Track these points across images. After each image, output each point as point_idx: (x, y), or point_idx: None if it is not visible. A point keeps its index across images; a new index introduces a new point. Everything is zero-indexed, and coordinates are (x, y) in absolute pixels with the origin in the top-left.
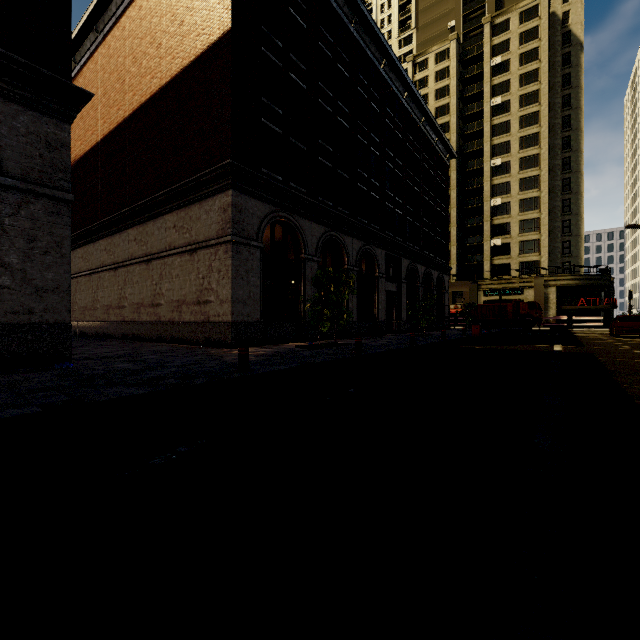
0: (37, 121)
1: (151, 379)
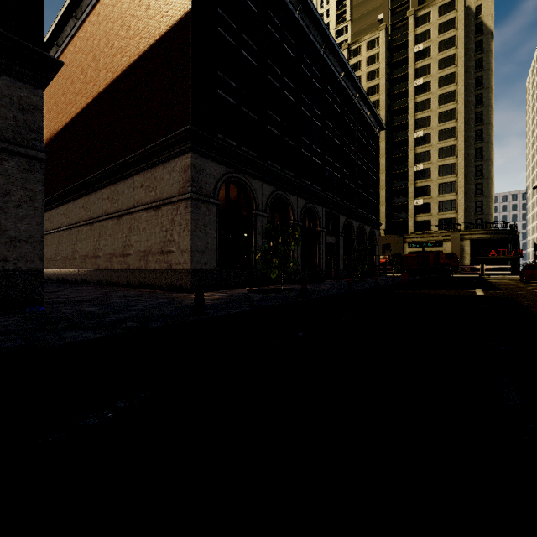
0: (11, 85)
1: (111, 322)
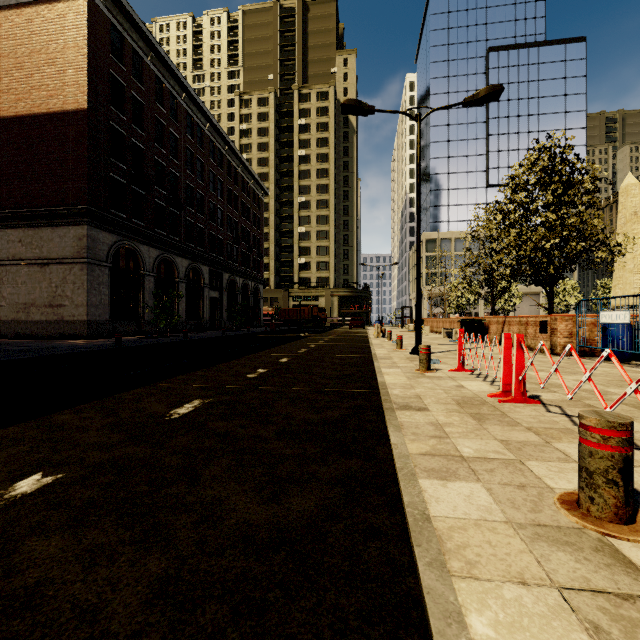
0: None
1: (68, 349)
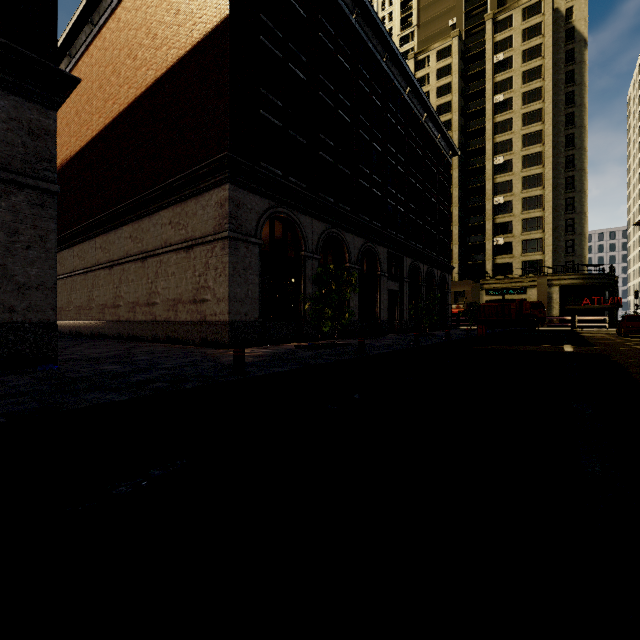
0: (19, 106)
1: (137, 383)
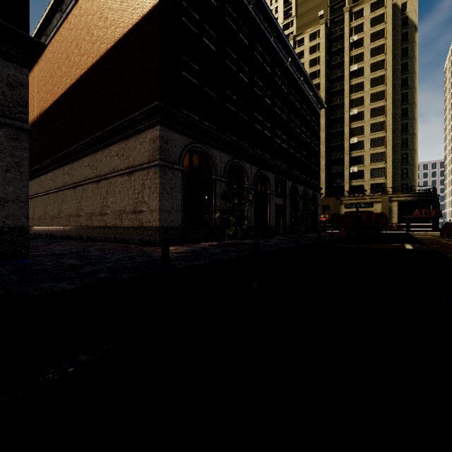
0: None
1: (86, 274)
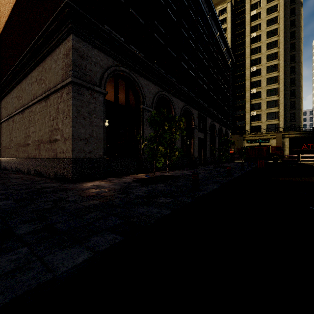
0: None
1: None
